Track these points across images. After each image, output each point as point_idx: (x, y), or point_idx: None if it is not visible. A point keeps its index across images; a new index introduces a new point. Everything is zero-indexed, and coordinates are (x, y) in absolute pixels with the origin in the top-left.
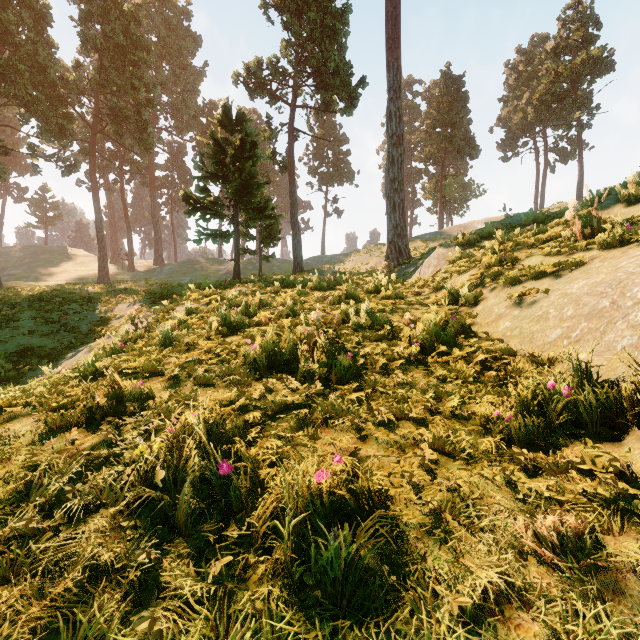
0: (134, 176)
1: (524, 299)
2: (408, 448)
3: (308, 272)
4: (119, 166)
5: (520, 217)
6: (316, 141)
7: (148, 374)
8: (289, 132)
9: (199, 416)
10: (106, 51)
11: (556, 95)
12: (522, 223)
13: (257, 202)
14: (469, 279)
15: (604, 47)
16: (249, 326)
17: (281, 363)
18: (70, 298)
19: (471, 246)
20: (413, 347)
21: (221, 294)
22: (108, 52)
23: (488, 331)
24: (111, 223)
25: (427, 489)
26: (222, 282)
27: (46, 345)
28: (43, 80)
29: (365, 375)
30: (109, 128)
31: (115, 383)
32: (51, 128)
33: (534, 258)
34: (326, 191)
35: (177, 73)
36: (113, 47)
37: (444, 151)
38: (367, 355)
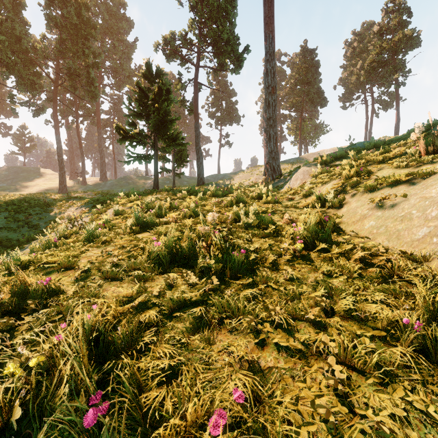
0: (86, 118)
1: (384, 202)
2: (310, 358)
3: (208, 185)
4: (75, 111)
5: (361, 144)
6: (214, 94)
7: (63, 268)
8: (194, 85)
9: (86, 324)
10: (64, 28)
11: (380, 63)
12: (365, 148)
13: (171, 134)
14: (333, 187)
15: (414, 29)
16: (159, 224)
17: (182, 257)
18: (35, 203)
19: (328, 165)
20: (298, 244)
21: (142, 200)
22: (66, 28)
23: (355, 229)
24: (70, 151)
25: (347, 429)
26: (145, 191)
27: (13, 238)
28: (19, 48)
29: (257, 269)
30: (67, 83)
31: (23, 279)
32: (25, 82)
33: (385, 171)
34: (221, 129)
35: (116, 45)
36: (69, 25)
37: (303, 102)
38: (256, 250)
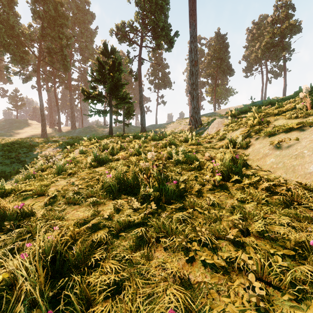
0: (61, 84)
1: (281, 144)
2: (232, 273)
3: (148, 132)
4: (53, 79)
5: (260, 102)
6: (153, 67)
7: (36, 194)
8: (139, 59)
9: (46, 244)
10: (45, 19)
11: (272, 44)
12: (263, 104)
13: (121, 94)
14: (241, 133)
15: (296, 20)
16: (112, 161)
17: (128, 186)
18: (23, 145)
19: (236, 117)
20: (218, 176)
21: (100, 142)
22: (46, 19)
23: (259, 164)
24: (50, 108)
25: None
26: (102, 136)
27: (6, 170)
28: (12, 33)
29: (185, 196)
30: (47, 59)
31: (2, 205)
32: (17, 58)
33: (280, 121)
34: (158, 92)
35: (82, 32)
36: (49, 17)
37: (216, 72)
38: (185, 180)
